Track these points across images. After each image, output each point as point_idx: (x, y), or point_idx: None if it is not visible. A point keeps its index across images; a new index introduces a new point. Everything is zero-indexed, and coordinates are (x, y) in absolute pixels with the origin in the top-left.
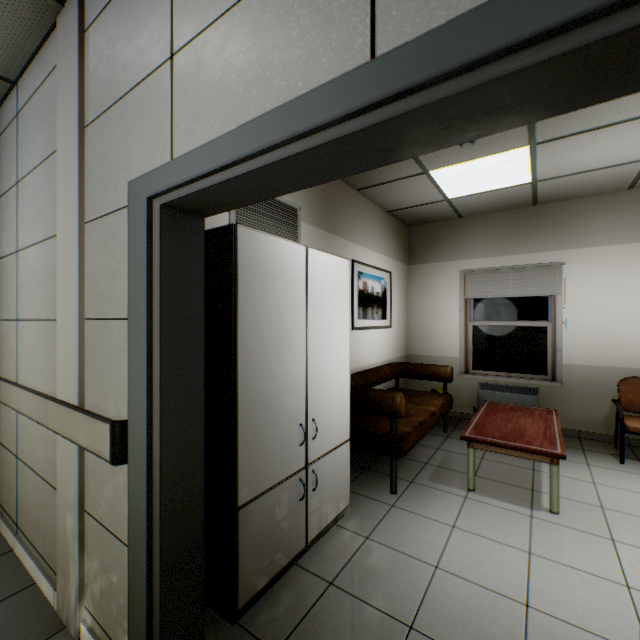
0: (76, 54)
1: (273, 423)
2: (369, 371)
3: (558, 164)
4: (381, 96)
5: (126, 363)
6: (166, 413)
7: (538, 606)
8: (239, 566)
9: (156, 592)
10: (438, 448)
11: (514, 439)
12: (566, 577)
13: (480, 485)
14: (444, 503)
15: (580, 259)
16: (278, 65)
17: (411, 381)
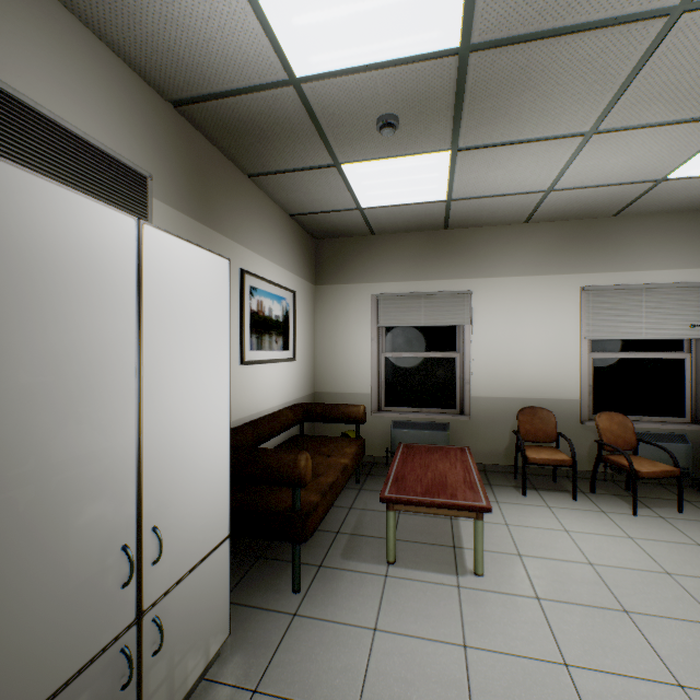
0: None
1: (45, 570)
2: (266, 419)
3: (474, 182)
4: None
5: None
6: None
7: None
8: None
9: None
10: (351, 507)
11: (438, 493)
12: (508, 674)
13: (401, 553)
14: (362, 592)
15: (485, 289)
16: None
17: (319, 424)
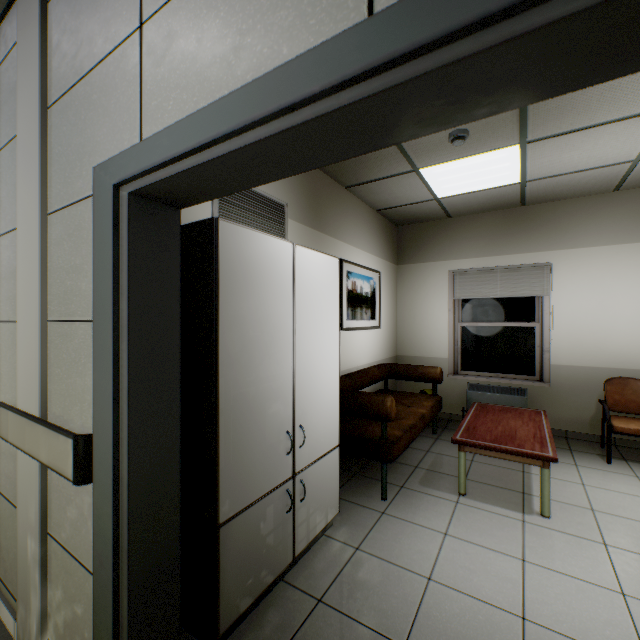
0: (37, 27)
1: (258, 432)
2: (358, 373)
3: (547, 164)
4: (381, 59)
5: (91, 370)
6: (135, 427)
7: (535, 619)
8: (220, 588)
9: (124, 628)
10: (428, 451)
11: (505, 442)
12: (561, 586)
13: (471, 489)
14: (435, 509)
15: (567, 260)
16: (260, 30)
17: (400, 382)
